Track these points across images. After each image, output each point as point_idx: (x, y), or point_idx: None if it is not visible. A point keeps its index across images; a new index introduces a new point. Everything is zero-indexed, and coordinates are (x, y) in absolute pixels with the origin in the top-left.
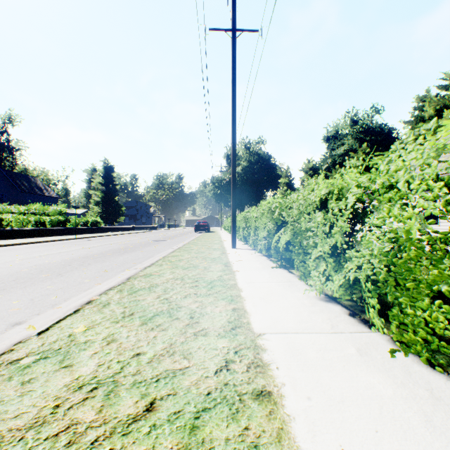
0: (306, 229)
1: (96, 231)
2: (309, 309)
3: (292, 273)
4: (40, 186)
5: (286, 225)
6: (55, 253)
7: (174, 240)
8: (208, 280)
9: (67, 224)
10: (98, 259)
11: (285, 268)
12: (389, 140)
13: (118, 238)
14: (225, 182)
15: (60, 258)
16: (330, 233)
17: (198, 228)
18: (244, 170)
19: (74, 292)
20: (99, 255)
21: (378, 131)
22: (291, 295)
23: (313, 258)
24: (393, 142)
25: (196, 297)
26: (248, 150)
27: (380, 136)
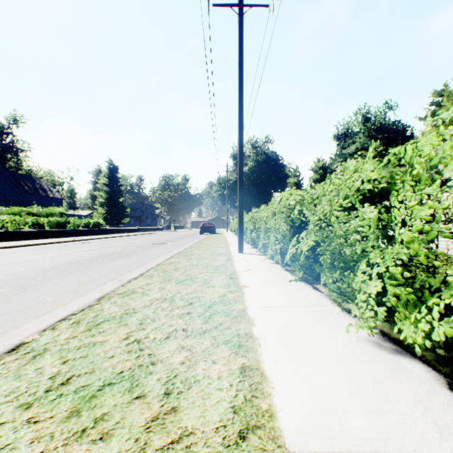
0: (347, 233)
1: (98, 233)
2: (370, 369)
3: (319, 290)
4: (44, 187)
5: (308, 227)
6: (39, 258)
7: (176, 242)
8: (206, 302)
9: (67, 226)
10: (83, 267)
11: (306, 281)
12: (403, 137)
13: (118, 240)
14: (231, 182)
15: (40, 265)
16: (390, 240)
17: (203, 230)
18: (251, 170)
19: (19, 320)
20: (87, 261)
21: (391, 128)
22: (330, 334)
23: (357, 275)
24: (407, 140)
25: (184, 338)
26: (255, 149)
27: (393, 133)
